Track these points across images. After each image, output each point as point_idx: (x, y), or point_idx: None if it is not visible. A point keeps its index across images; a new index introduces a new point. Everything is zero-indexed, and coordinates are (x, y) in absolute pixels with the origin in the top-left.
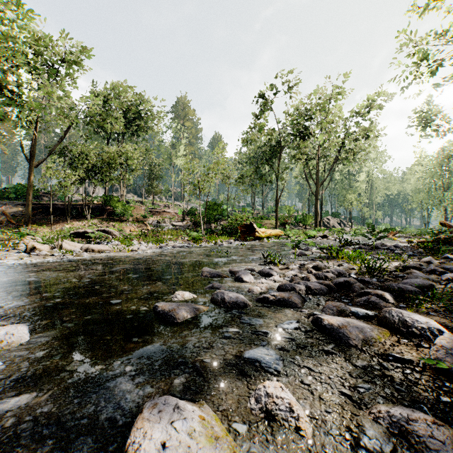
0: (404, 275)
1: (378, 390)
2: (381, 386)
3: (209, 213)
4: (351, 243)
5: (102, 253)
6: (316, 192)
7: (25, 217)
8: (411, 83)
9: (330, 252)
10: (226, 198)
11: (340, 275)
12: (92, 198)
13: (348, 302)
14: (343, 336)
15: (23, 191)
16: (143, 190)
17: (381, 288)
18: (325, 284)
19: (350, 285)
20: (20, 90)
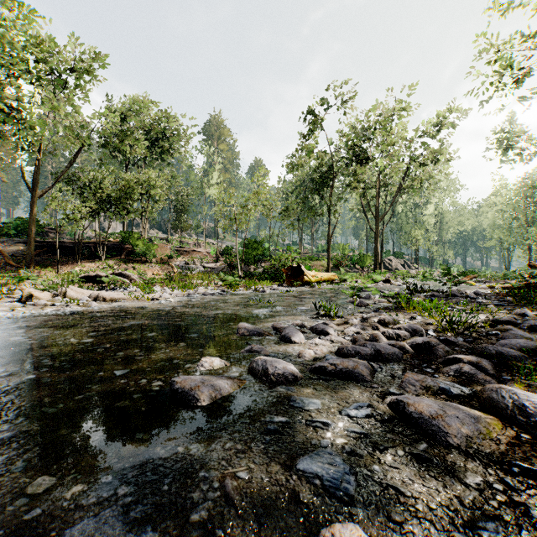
0: (498, 333)
1: (511, 533)
2: (514, 526)
3: (248, 253)
4: (421, 289)
5: (116, 303)
6: (376, 228)
7: (27, 258)
8: (492, 96)
9: (397, 301)
10: (268, 235)
11: (415, 333)
12: (108, 235)
13: (433, 373)
14: (439, 431)
15: (24, 226)
16: (169, 225)
17: (472, 351)
18: (399, 346)
19: (432, 348)
20: (20, 104)
